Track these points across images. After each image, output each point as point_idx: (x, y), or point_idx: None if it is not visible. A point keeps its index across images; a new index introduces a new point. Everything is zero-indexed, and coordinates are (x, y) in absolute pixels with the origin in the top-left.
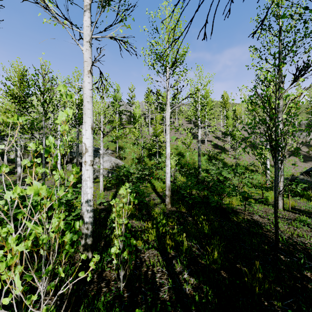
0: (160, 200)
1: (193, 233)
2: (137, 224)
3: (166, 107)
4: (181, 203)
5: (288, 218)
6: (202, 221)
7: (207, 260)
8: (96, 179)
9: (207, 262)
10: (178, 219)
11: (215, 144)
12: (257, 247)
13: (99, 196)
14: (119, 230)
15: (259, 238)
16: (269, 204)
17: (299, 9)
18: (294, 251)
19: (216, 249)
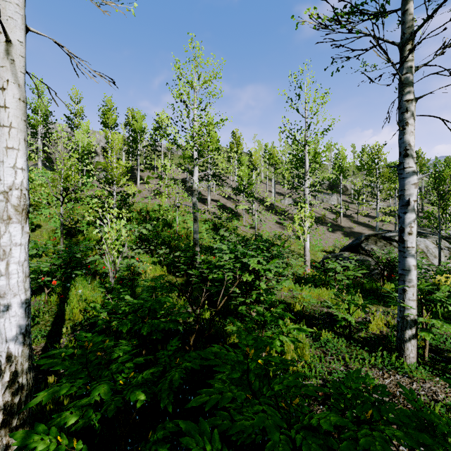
0: None
1: None
2: None
3: None
4: None
5: None
6: None
7: None
8: None
9: None
10: None
11: (223, 205)
12: None
13: None
14: None
15: None
16: (370, 346)
17: None
18: None
19: None
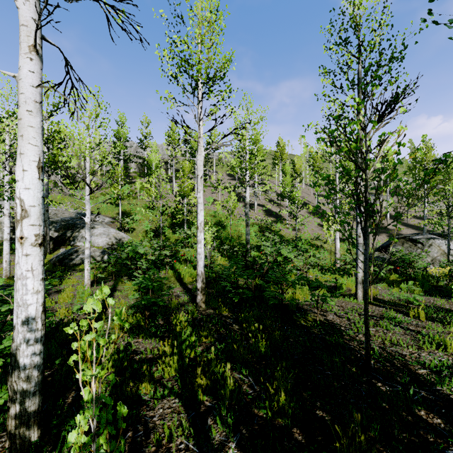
0: (188, 297)
1: (242, 356)
2: (145, 346)
3: (198, 148)
4: (222, 300)
5: (372, 315)
6: (255, 332)
7: (268, 410)
8: (80, 265)
9: (269, 414)
10: (216, 330)
11: (268, 209)
12: (342, 370)
13: (80, 296)
14: (87, 392)
15: (341, 353)
16: (345, 295)
17: (384, 21)
18: (394, 373)
19: (283, 388)
